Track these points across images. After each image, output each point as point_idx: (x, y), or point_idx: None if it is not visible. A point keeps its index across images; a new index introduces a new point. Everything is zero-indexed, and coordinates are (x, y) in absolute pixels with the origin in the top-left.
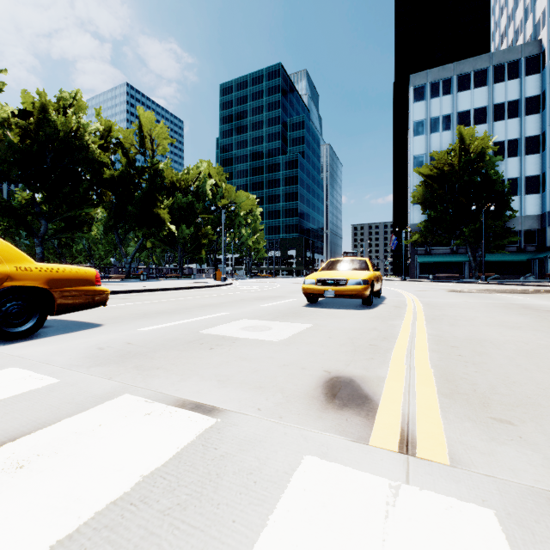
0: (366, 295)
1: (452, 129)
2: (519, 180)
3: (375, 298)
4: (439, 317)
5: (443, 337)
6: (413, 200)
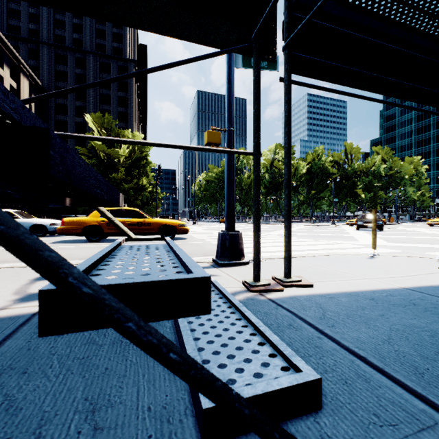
0: None
1: None
2: None
3: None
4: None
5: None
6: None
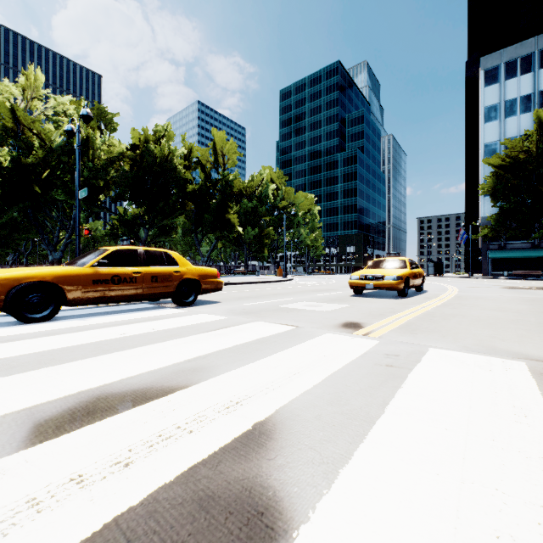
0: (400, 288)
1: (533, 110)
2: None
3: (416, 292)
4: (452, 304)
5: (435, 313)
6: (482, 192)
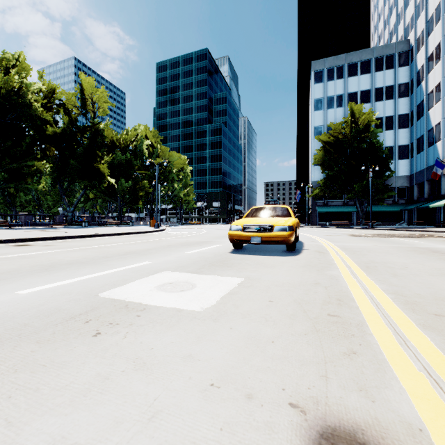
0: (291, 241)
1: (344, 106)
2: (394, 148)
3: None
4: (371, 264)
5: (406, 296)
6: (315, 162)
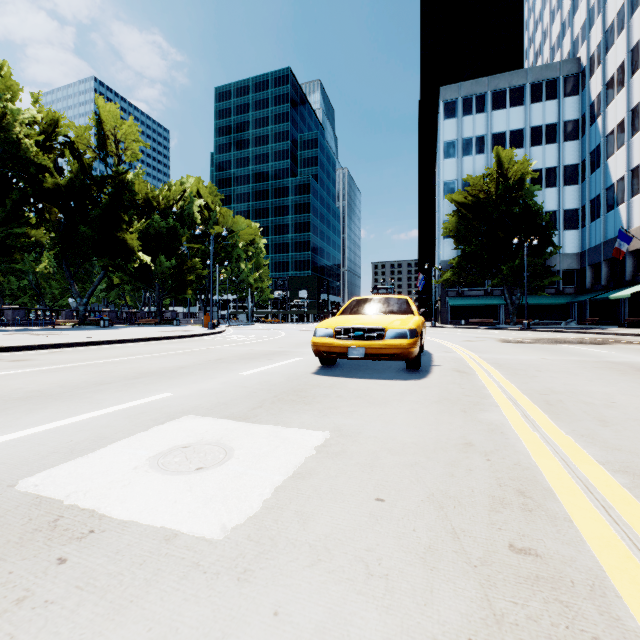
0: (415, 354)
1: (486, 152)
2: (557, 213)
3: None
4: (552, 397)
5: None
6: (445, 232)
